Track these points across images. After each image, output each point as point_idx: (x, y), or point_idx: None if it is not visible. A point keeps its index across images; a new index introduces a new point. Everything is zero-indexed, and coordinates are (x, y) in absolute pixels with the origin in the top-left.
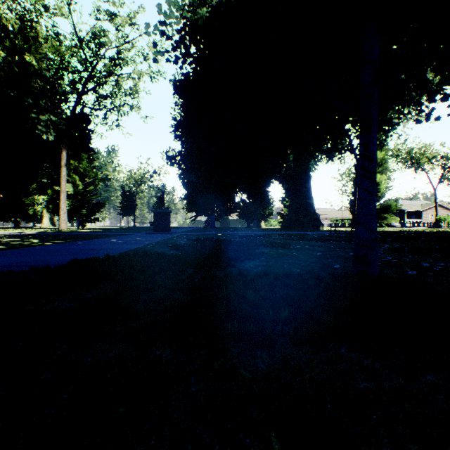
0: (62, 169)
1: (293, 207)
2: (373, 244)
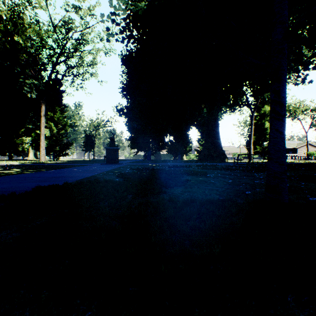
0: (41, 118)
1: (206, 145)
2: (284, 176)
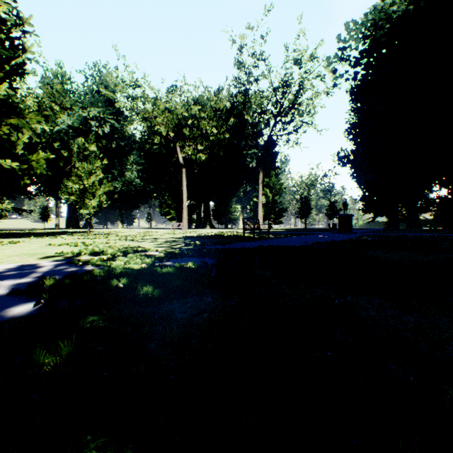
0: (259, 185)
1: None
2: None
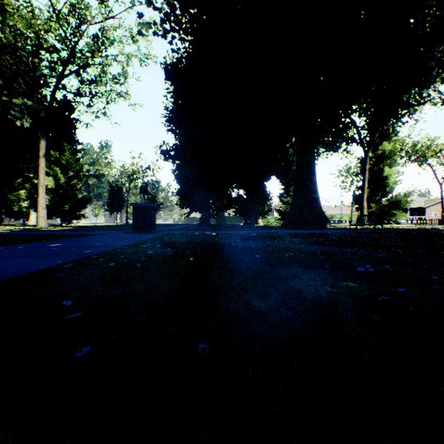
0: (40, 160)
1: (297, 202)
2: None
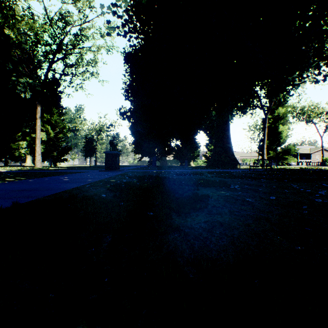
0: (37, 120)
1: (216, 150)
2: None
